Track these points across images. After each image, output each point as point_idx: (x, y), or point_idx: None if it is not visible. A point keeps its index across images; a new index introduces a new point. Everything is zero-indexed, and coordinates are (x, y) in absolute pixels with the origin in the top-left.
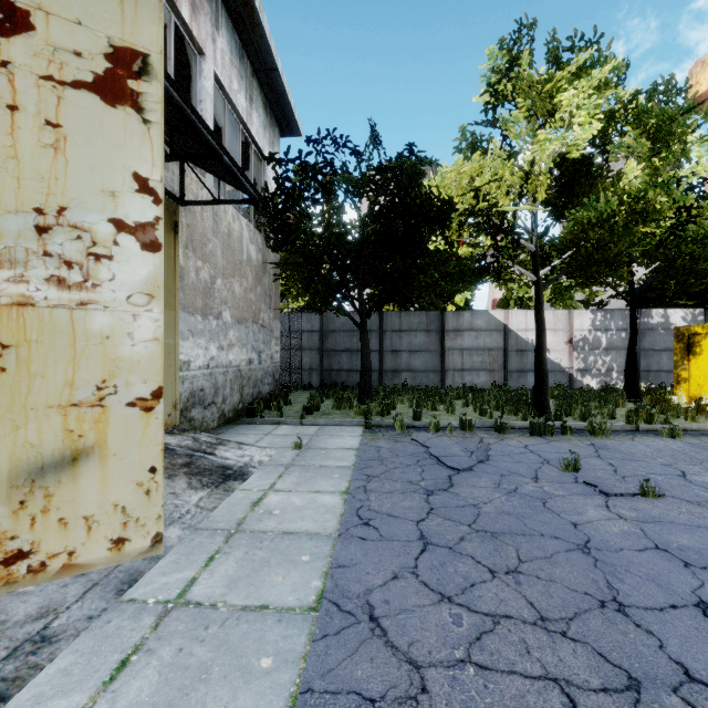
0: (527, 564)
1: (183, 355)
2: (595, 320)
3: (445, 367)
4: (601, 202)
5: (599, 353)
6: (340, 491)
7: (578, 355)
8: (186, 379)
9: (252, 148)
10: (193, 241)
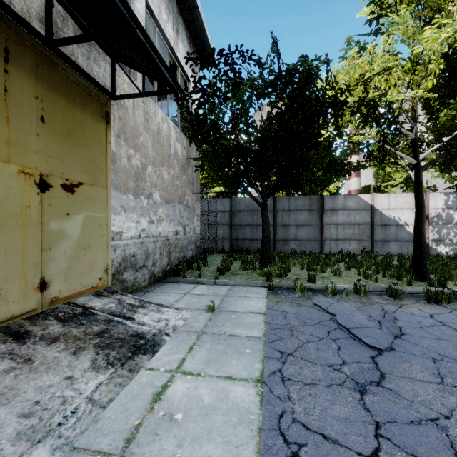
0: None
1: (115, 227)
2: (448, 200)
3: (323, 238)
4: None
5: (451, 227)
6: (253, 379)
7: (432, 228)
8: (118, 248)
9: (179, 71)
10: (124, 132)
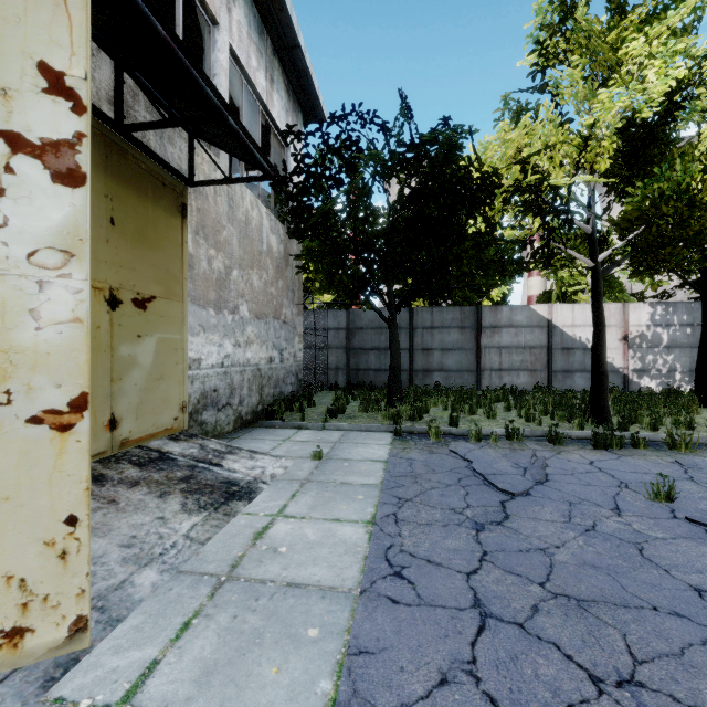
0: (647, 668)
1: (192, 352)
2: (655, 314)
3: (481, 367)
4: (677, 171)
5: (659, 351)
6: (364, 520)
7: (633, 354)
8: (196, 379)
9: (274, 133)
10: (204, 227)
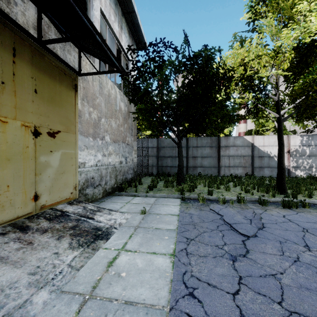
0: None
1: (80, 159)
2: (302, 140)
3: (220, 165)
4: None
5: (304, 158)
6: (169, 253)
7: (292, 159)
8: (82, 173)
9: (122, 53)
10: (87, 97)
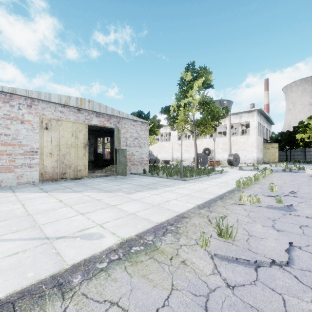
0: None
1: None
2: None
3: (305, 158)
4: None
5: None
6: None
7: None
8: None
9: (269, 131)
10: None
